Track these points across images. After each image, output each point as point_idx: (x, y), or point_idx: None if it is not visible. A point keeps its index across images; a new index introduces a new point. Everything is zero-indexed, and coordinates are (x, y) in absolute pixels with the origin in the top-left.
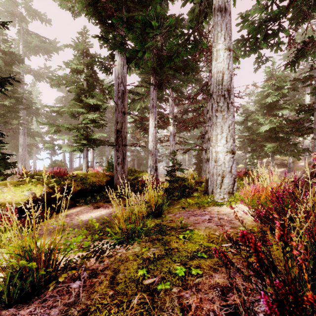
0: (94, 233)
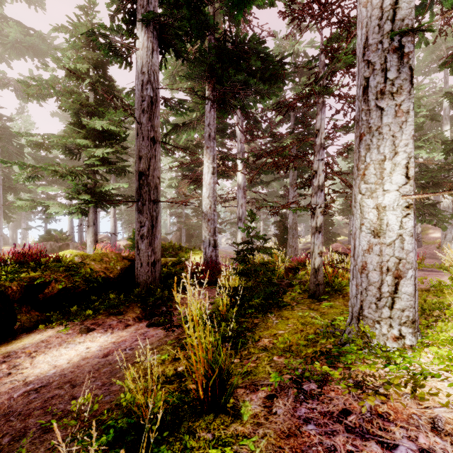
0: None
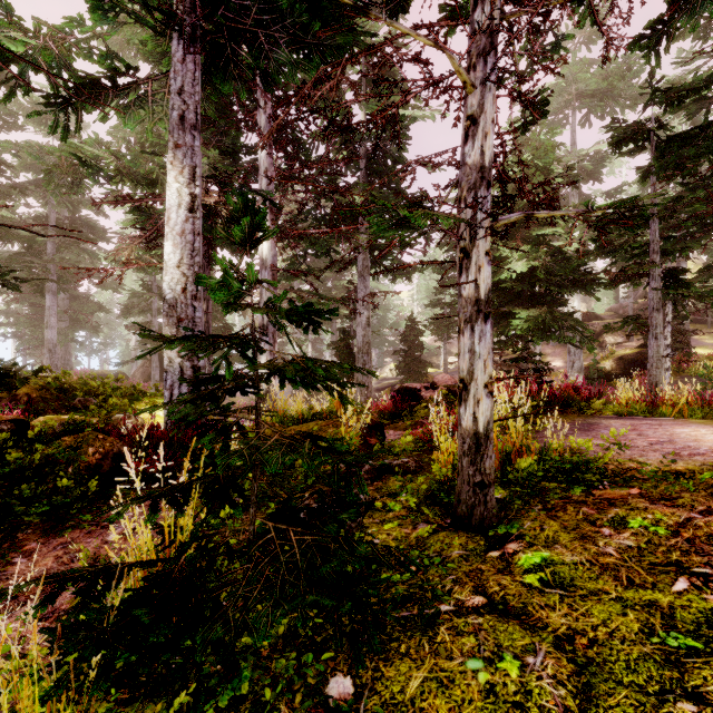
0: None
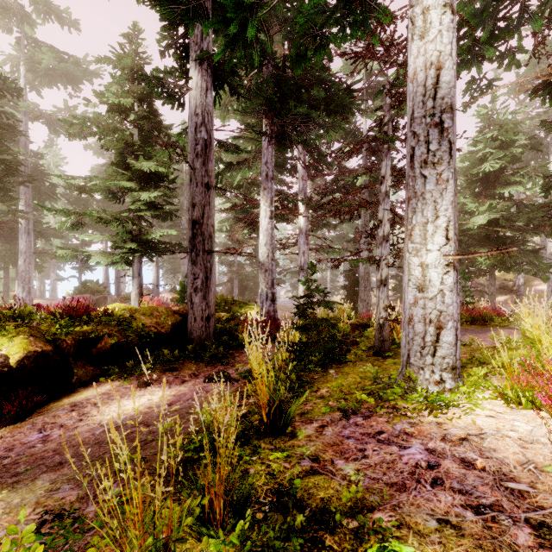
0: None
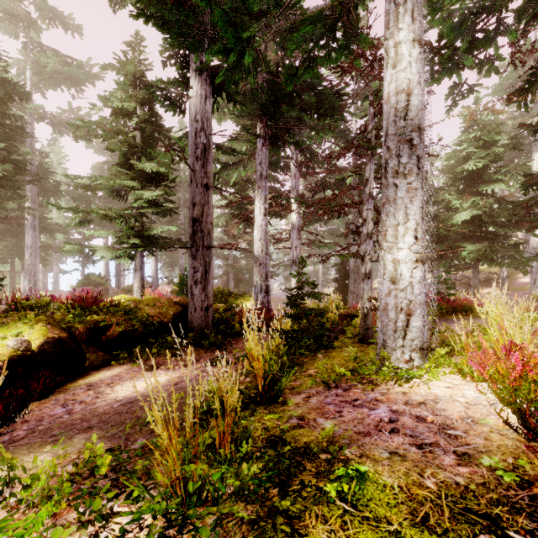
0: (92, 492)
